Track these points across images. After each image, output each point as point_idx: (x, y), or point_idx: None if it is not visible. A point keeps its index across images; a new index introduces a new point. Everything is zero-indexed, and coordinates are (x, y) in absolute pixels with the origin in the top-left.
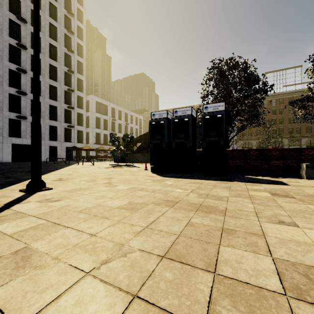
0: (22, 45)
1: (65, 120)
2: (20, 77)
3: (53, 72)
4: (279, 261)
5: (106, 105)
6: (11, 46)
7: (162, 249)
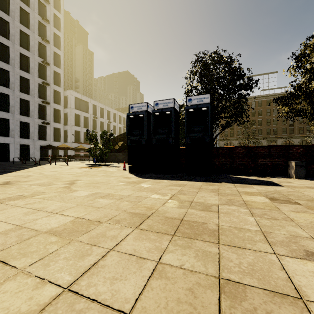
0: None
1: (40, 116)
2: None
3: (25, 62)
4: None
5: (87, 101)
6: None
7: None
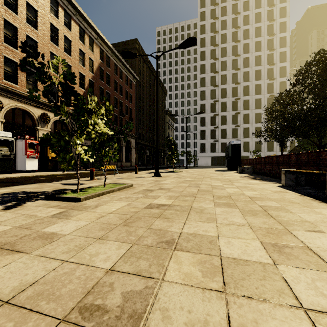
0: (237, 99)
1: (268, 135)
2: (237, 117)
3: (258, 103)
4: None
5: None
6: (233, 102)
7: None
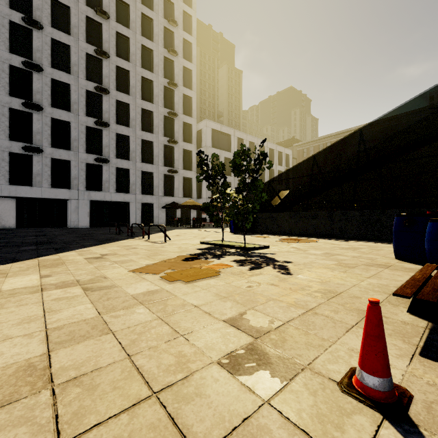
0: (102, 51)
1: (166, 163)
2: (102, 102)
3: (148, 89)
4: None
5: (229, 134)
6: (89, 58)
7: None
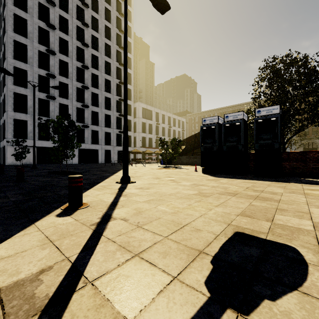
0: (85, 66)
1: (117, 127)
2: (84, 93)
3: (108, 85)
4: (317, 222)
5: (151, 110)
6: (77, 69)
7: (236, 213)
